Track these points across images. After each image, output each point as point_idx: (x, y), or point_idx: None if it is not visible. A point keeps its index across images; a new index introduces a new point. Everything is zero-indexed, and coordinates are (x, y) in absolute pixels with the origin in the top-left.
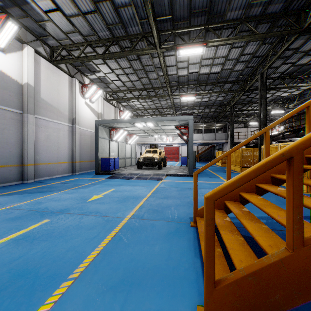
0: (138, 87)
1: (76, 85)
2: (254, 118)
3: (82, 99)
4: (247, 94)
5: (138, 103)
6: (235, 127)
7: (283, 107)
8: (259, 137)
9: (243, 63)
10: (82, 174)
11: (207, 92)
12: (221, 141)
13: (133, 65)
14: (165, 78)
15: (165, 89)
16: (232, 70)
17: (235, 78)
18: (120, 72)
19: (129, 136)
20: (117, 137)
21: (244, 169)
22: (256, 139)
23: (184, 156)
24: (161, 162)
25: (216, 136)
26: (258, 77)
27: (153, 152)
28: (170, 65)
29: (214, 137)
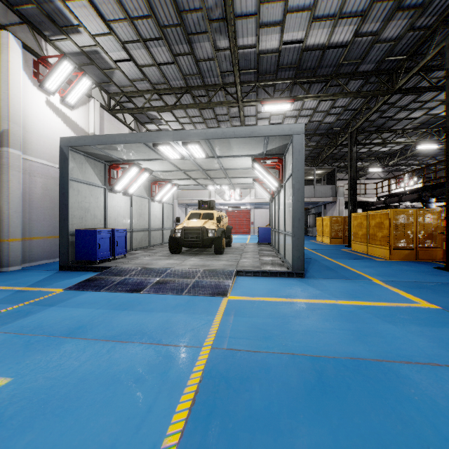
0: (175, 83)
1: (13, 50)
2: (373, 163)
3: (37, 92)
4: (381, 109)
5: (178, 127)
6: (340, 179)
7: (438, 138)
8: (447, 181)
9: (406, 17)
10: (27, 271)
11: (316, 95)
12: (325, 200)
13: (156, 10)
14: (231, 44)
15: (229, 90)
16: (377, 38)
17: (374, 64)
18: (128, 32)
19: (159, 186)
20: (125, 184)
21: (397, 253)
22: (388, 195)
23: (258, 225)
24: (221, 238)
25: (317, 191)
26: (440, 47)
27: (204, 218)
28: (243, 15)
29: (313, 192)
